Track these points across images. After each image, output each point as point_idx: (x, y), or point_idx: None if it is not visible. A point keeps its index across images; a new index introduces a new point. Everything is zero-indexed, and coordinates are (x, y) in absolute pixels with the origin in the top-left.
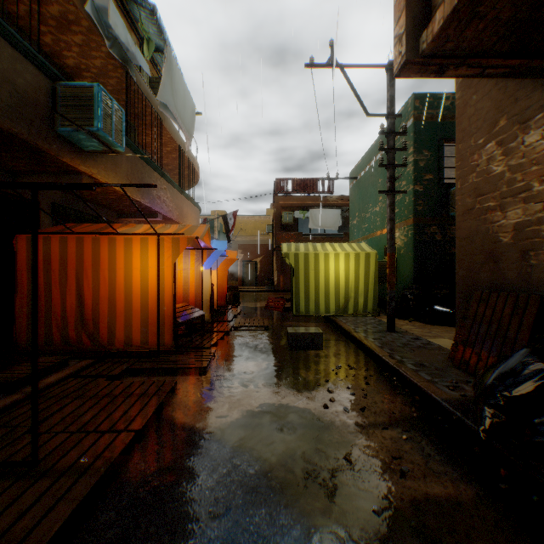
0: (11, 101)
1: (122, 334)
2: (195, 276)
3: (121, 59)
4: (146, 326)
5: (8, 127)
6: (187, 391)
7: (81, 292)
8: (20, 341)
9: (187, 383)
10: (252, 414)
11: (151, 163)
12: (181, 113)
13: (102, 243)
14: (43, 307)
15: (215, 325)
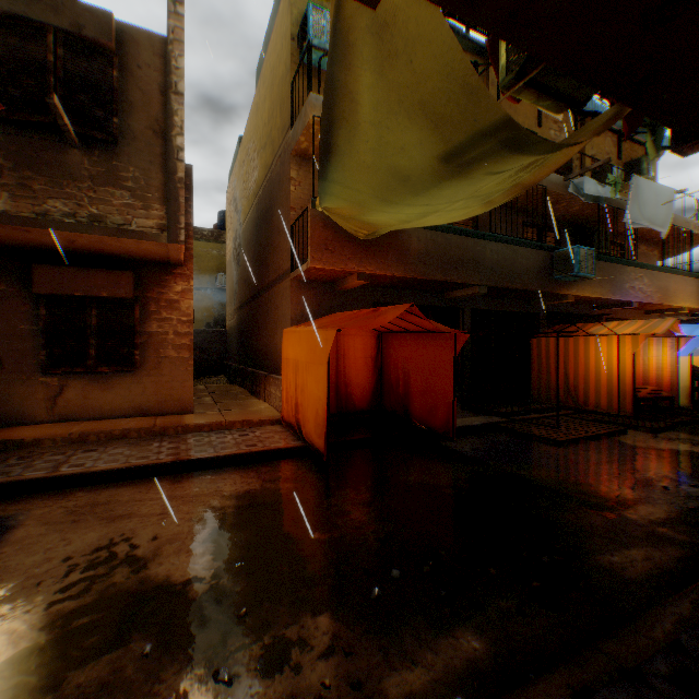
0: (534, 276)
1: (592, 400)
2: (667, 363)
3: (592, 200)
4: (609, 397)
5: (533, 289)
6: (632, 436)
7: (565, 371)
8: (532, 396)
9: (634, 434)
10: (671, 450)
11: (621, 262)
12: (650, 215)
13: (578, 341)
14: (544, 378)
15: (692, 413)
